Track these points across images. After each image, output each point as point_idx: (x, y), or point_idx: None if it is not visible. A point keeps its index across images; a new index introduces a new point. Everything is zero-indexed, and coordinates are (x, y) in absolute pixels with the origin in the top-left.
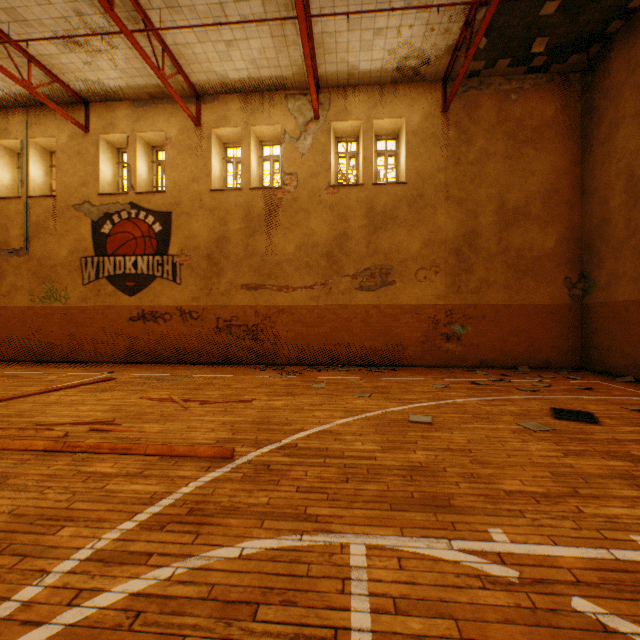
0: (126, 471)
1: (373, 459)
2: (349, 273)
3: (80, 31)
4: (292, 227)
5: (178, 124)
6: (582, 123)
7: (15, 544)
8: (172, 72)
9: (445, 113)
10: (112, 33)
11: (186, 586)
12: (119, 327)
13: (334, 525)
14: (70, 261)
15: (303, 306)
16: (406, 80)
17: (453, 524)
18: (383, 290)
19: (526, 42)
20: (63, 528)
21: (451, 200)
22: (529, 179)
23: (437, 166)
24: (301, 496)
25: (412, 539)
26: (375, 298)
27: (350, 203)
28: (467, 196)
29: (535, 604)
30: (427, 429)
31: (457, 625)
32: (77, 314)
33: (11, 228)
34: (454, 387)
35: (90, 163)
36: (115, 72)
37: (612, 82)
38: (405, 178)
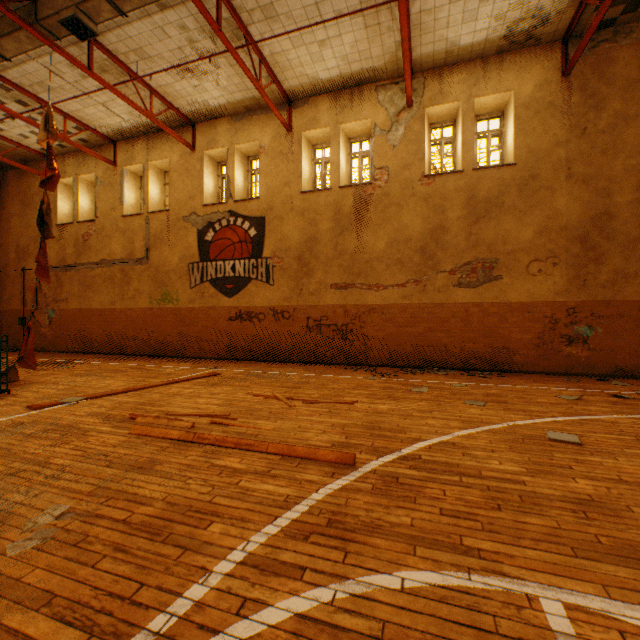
0: (253, 468)
1: (521, 484)
2: (446, 269)
3: (191, 58)
4: (382, 223)
5: (271, 132)
6: None
7: (174, 534)
8: (267, 82)
9: (566, 77)
10: (218, 54)
11: (352, 617)
12: (220, 326)
13: (505, 566)
14: (180, 267)
15: (394, 305)
16: (515, 47)
17: None
18: (486, 286)
19: None
20: (212, 523)
21: (574, 178)
22: None
23: (555, 140)
24: (448, 521)
25: (627, 605)
26: (476, 295)
27: (447, 193)
28: (596, 171)
29: None
30: (578, 451)
31: None
32: (185, 314)
33: (135, 241)
34: (590, 400)
35: (196, 178)
36: (218, 91)
37: None
38: (513, 159)
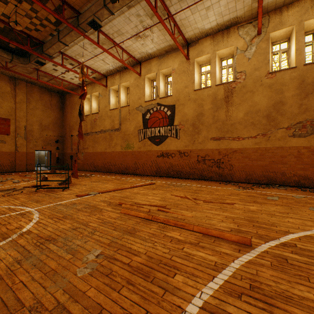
0: (188, 240)
1: None
2: (283, 126)
3: (141, 30)
4: (241, 102)
5: (178, 61)
6: None
7: (156, 278)
8: (176, 36)
9: None
10: (154, 25)
11: None
12: (152, 160)
13: None
14: (134, 132)
15: (249, 148)
16: None
17: None
18: (313, 136)
19: None
20: (175, 274)
21: None
22: None
23: None
24: None
25: None
26: (306, 142)
27: (284, 81)
28: None
29: None
30: None
31: None
32: (136, 154)
33: (115, 120)
34: None
35: (141, 89)
36: (152, 45)
37: None
38: None
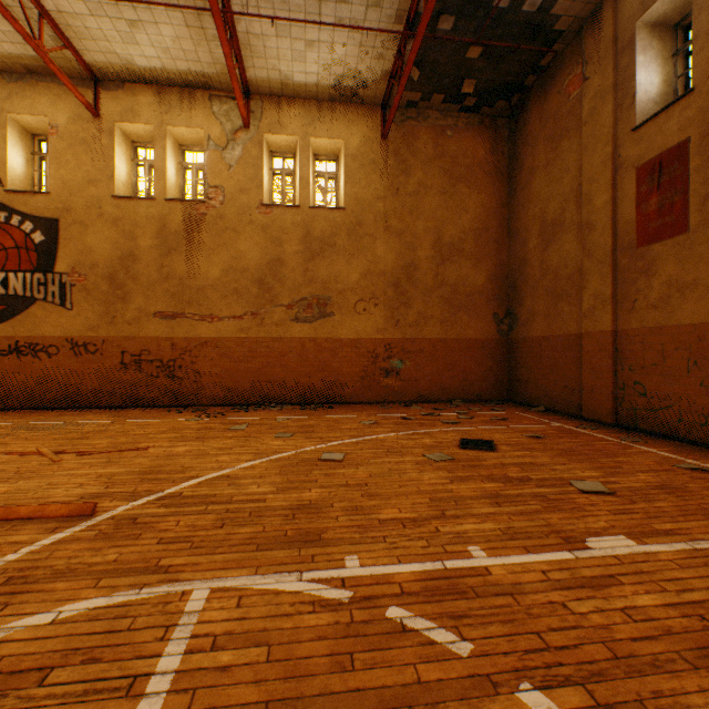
0: None
1: (262, 501)
2: (284, 302)
3: None
4: (218, 248)
5: (68, 110)
6: (508, 167)
7: None
8: (57, 44)
9: (385, 140)
10: None
11: None
12: None
13: (185, 573)
14: None
15: (231, 338)
16: (345, 100)
17: (314, 557)
18: (321, 322)
19: (457, 81)
20: None
21: (390, 231)
22: (463, 216)
23: (377, 194)
24: (161, 548)
25: (264, 576)
26: (312, 330)
27: (285, 226)
28: (406, 228)
29: (354, 618)
30: (335, 466)
31: (269, 650)
32: None
33: None
34: (383, 423)
35: None
36: None
37: (530, 132)
38: (344, 204)
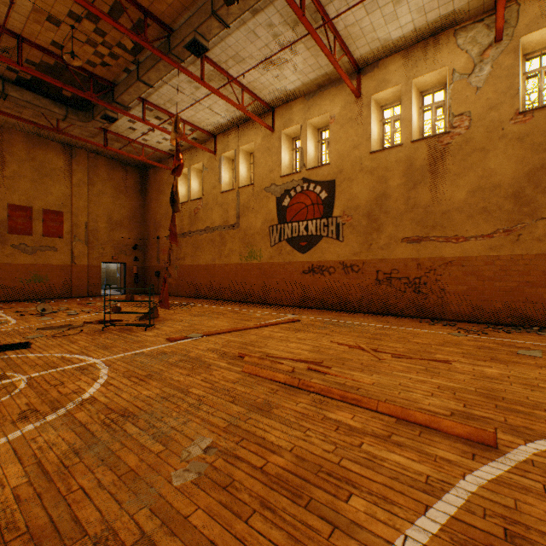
0: (370, 429)
1: None
2: None
3: (274, 51)
4: (462, 172)
5: (340, 102)
6: None
7: (314, 500)
8: (338, 56)
9: None
10: (298, 40)
11: None
12: (294, 278)
13: None
14: (262, 230)
15: (477, 257)
16: None
17: None
18: None
19: None
20: (350, 495)
21: None
22: None
23: None
24: None
25: None
26: None
27: None
28: None
29: None
30: None
31: None
32: (266, 268)
33: (229, 211)
34: None
35: (275, 154)
36: (294, 76)
37: None
38: None
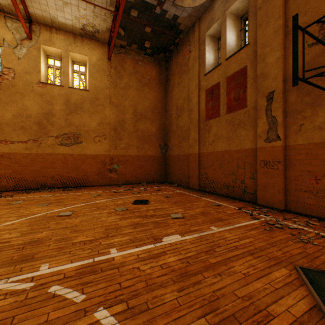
0: None
1: (7, 242)
2: (54, 135)
3: None
4: (10, 102)
5: None
6: (165, 82)
7: None
8: None
9: (110, 61)
10: None
11: None
12: None
13: None
14: None
15: (19, 153)
16: (89, 37)
17: (22, 268)
18: (76, 146)
19: (142, 40)
20: None
21: (112, 104)
22: (146, 101)
23: (105, 86)
24: None
25: None
26: (71, 150)
27: (54, 95)
28: (120, 103)
29: (27, 297)
30: (64, 218)
31: None
32: None
33: None
34: (103, 195)
35: None
36: None
37: (173, 69)
38: (88, 88)
